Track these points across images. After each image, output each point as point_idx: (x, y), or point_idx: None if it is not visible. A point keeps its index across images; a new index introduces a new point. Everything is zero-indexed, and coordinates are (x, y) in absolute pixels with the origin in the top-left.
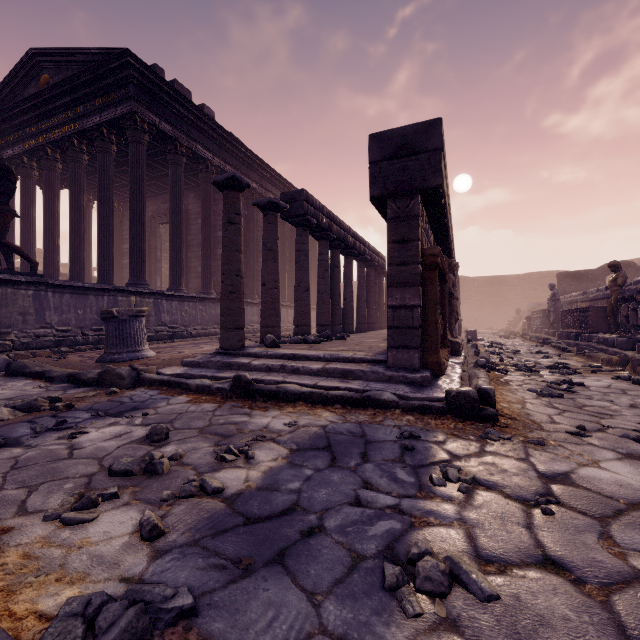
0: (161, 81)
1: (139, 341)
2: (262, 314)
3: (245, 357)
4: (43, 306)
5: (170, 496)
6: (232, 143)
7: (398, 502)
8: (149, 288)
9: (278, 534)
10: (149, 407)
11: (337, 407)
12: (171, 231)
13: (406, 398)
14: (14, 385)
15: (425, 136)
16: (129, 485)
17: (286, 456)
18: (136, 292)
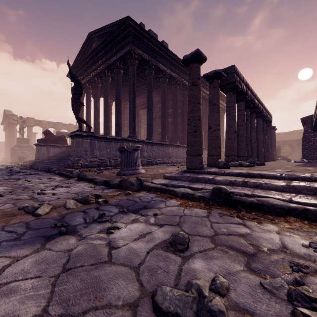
0: (143, 31)
1: (137, 164)
2: (209, 147)
3: (207, 174)
4: (93, 147)
5: None
6: (176, 60)
7: None
8: (137, 138)
9: None
10: (154, 207)
11: None
12: (147, 109)
13: None
14: (80, 185)
15: None
16: None
17: None
18: (132, 140)
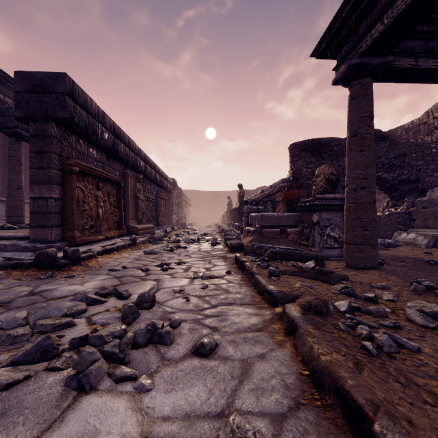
0: None
1: None
2: None
3: None
4: None
5: None
6: None
7: None
8: None
9: None
10: None
11: None
12: None
13: (21, 260)
14: None
15: (55, 82)
16: None
17: None
18: None
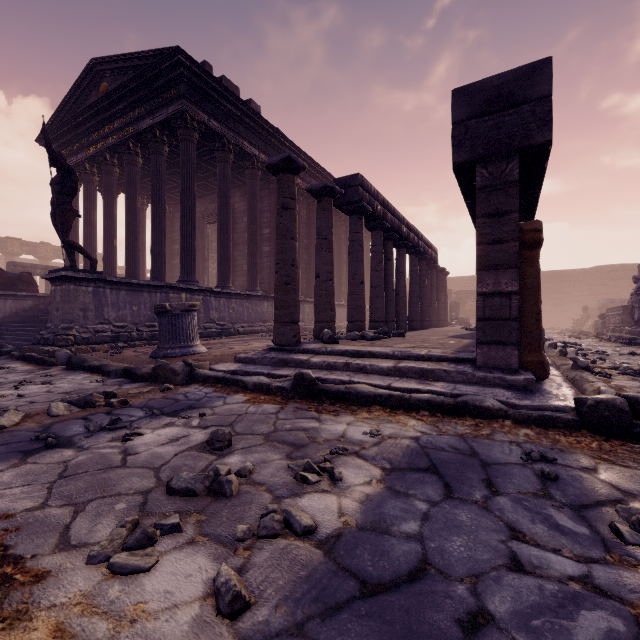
0: (210, 78)
1: (191, 336)
2: (316, 308)
3: (302, 353)
4: (102, 302)
5: (246, 533)
6: (277, 138)
7: (585, 571)
8: (198, 285)
9: (422, 623)
10: (205, 406)
11: (424, 414)
12: (219, 228)
13: (511, 405)
14: (73, 379)
15: (528, 82)
16: (192, 510)
17: (381, 478)
18: (186, 289)
